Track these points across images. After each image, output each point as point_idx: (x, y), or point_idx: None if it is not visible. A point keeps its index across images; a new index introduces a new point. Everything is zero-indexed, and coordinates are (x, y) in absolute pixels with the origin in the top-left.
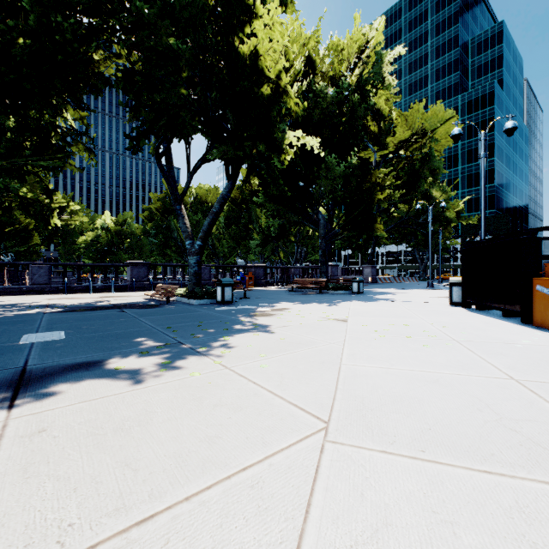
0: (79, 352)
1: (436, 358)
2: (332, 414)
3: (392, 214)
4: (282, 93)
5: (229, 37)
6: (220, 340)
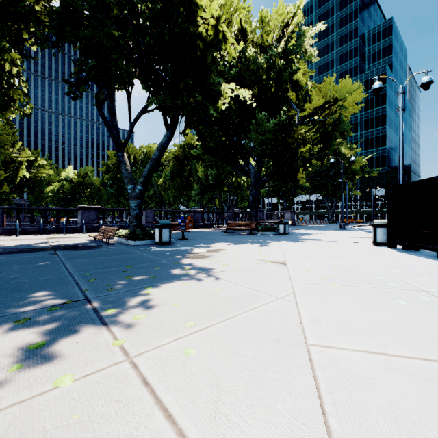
0: None
1: (434, 326)
2: None
3: (307, 168)
4: (217, 34)
5: None
6: (139, 295)
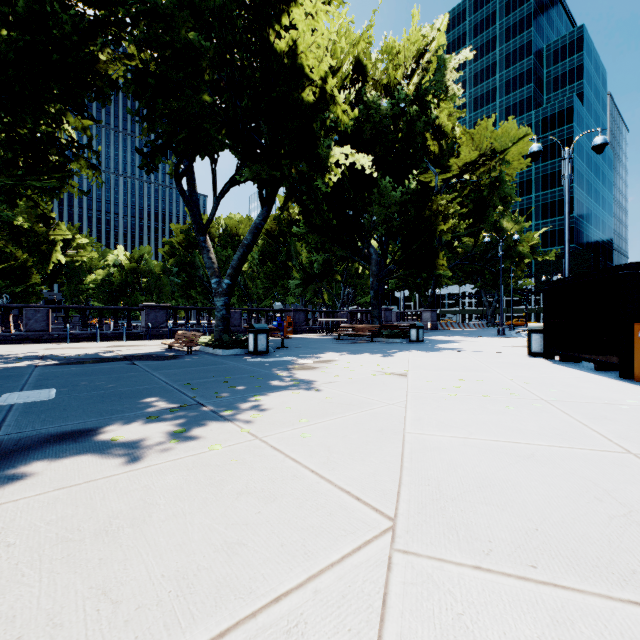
0: (69, 417)
1: (524, 423)
2: (399, 507)
3: (455, 248)
4: (327, 99)
5: (263, 30)
6: (250, 401)
